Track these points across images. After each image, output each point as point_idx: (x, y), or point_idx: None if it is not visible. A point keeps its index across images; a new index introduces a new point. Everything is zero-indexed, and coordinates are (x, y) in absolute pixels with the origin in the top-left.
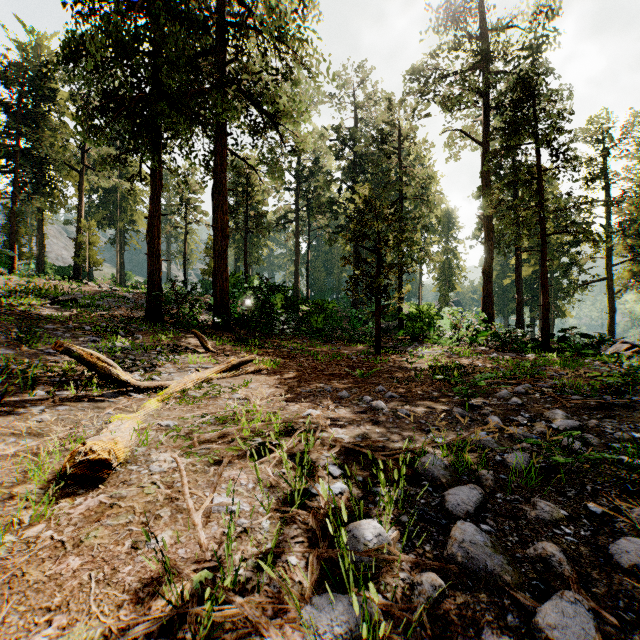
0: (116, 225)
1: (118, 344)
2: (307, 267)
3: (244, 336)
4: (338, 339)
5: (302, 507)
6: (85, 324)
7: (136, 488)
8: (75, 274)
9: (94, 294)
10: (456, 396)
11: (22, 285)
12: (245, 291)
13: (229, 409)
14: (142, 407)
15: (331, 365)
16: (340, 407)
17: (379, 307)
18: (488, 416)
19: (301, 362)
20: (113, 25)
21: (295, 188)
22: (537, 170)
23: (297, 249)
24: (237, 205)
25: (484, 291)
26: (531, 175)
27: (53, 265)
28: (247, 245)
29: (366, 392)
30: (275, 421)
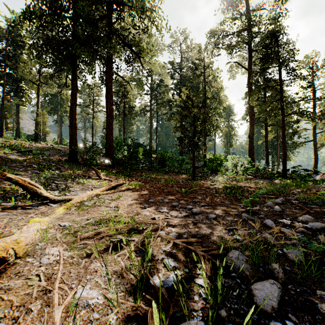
0: (57, 113)
1: (50, 174)
2: (156, 135)
3: (121, 170)
4: (172, 172)
5: (143, 299)
6: (34, 163)
7: (22, 281)
8: (35, 138)
9: (43, 148)
10: (241, 205)
11: (3, 143)
12: (123, 147)
13: (104, 215)
14: (53, 213)
15: (168, 186)
16: (173, 213)
17: (194, 154)
18: (264, 219)
19: (151, 184)
20: (50, 1)
21: (150, 93)
22: (280, 80)
23: (151, 125)
24: (119, 102)
25: (249, 146)
26: (276, 83)
27: (25, 134)
28: (125, 123)
29: (188, 203)
30: (131, 224)
